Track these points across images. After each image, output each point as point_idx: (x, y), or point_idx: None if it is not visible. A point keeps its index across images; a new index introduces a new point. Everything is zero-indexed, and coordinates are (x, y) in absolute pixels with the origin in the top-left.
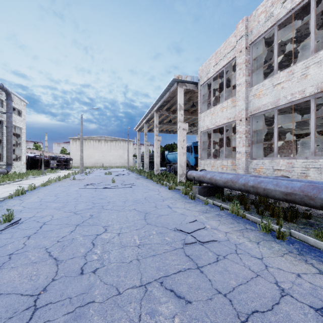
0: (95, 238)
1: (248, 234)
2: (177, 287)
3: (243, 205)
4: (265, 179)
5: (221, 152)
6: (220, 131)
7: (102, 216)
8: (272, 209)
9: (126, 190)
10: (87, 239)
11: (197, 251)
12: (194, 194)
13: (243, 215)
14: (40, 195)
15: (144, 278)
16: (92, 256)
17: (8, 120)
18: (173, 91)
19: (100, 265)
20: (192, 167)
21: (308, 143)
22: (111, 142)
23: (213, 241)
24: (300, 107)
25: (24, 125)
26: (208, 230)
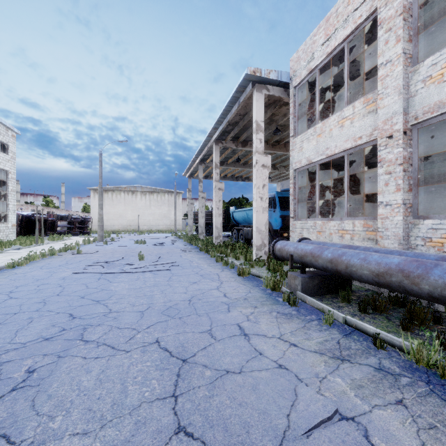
0: None
1: None
2: None
3: (418, 327)
4: None
5: (330, 207)
6: (329, 170)
7: (55, 379)
8: None
9: (157, 277)
10: None
11: None
12: (290, 290)
13: None
14: None
15: None
16: None
17: None
18: (244, 103)
19: None
20: (276, 233)
21: None
22: (151, 194)
23: None
24: None
25: (14, 167)
26: None
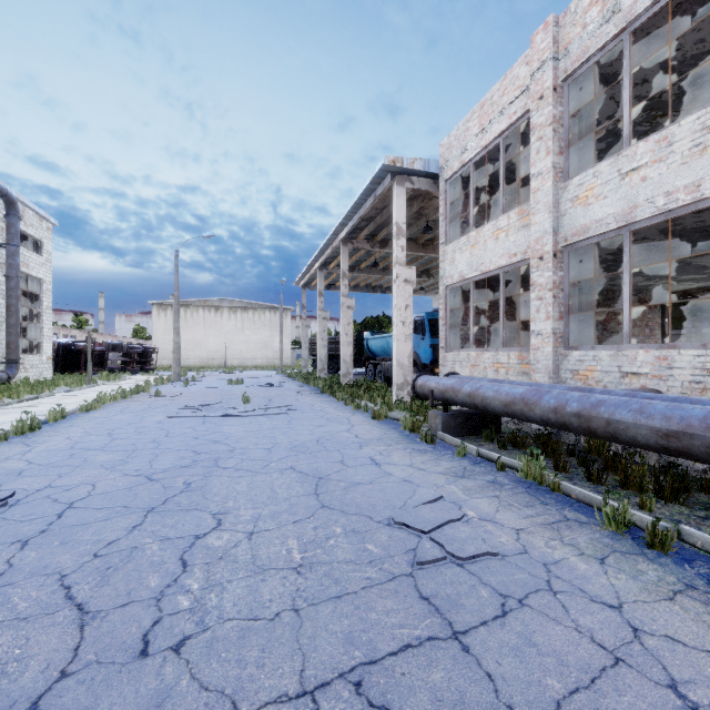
0: (189, 546)
1: (574, 536)
2: (401, 700)
3: (550, 458)
4: (610, 397)
5: (493, 334)
6: (491, 287)
7: (212, 487)
8: (625, 470)
9: (274, 421)
10: (170, 550)
11: (449, 585)
12: (431, 431)
13: (553, 485)
14: (73, 432)
15: (311, 669)
16: (176, 598)
17: (10, 263)
18: (382, 195)
19: (194, 628)
20: (425, 368)
21: (684, 314)
22: (244, 311)
23: (488, 555)
24: (680, 228)
25: (49, 273)
26: (473, 524)
